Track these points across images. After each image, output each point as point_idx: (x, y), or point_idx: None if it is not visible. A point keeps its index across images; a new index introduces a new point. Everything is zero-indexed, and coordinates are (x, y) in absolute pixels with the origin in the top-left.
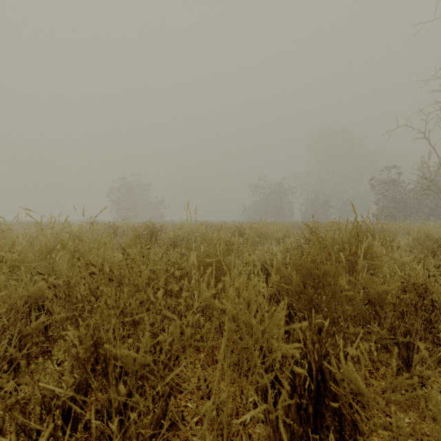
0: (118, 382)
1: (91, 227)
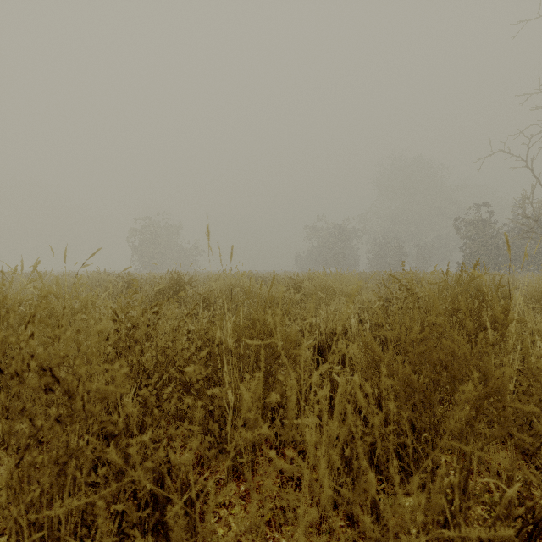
0: None
1: (100, 279)
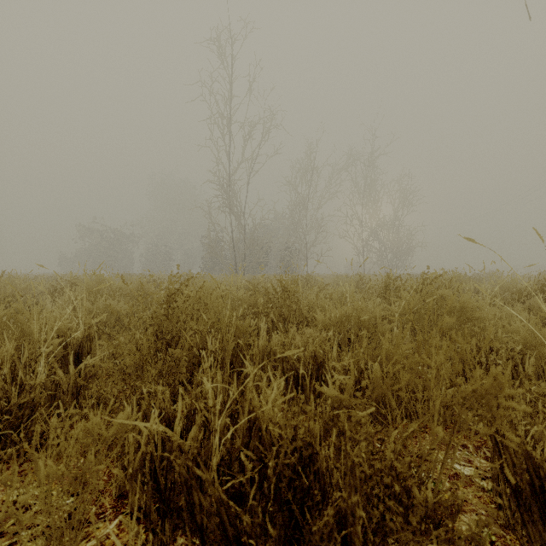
0: None
1: None
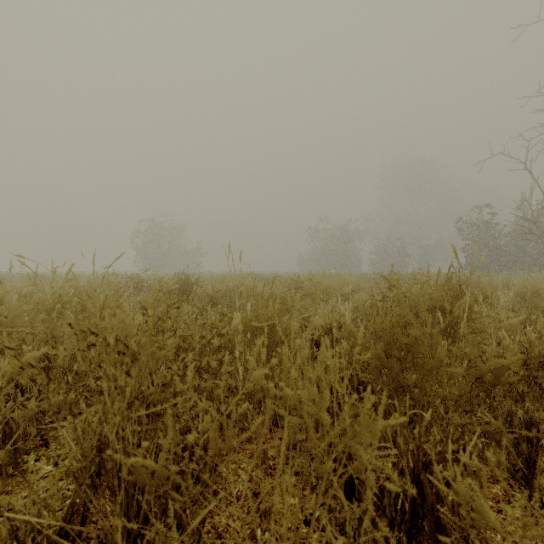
0: (130, 497)
1: (109, 280)
